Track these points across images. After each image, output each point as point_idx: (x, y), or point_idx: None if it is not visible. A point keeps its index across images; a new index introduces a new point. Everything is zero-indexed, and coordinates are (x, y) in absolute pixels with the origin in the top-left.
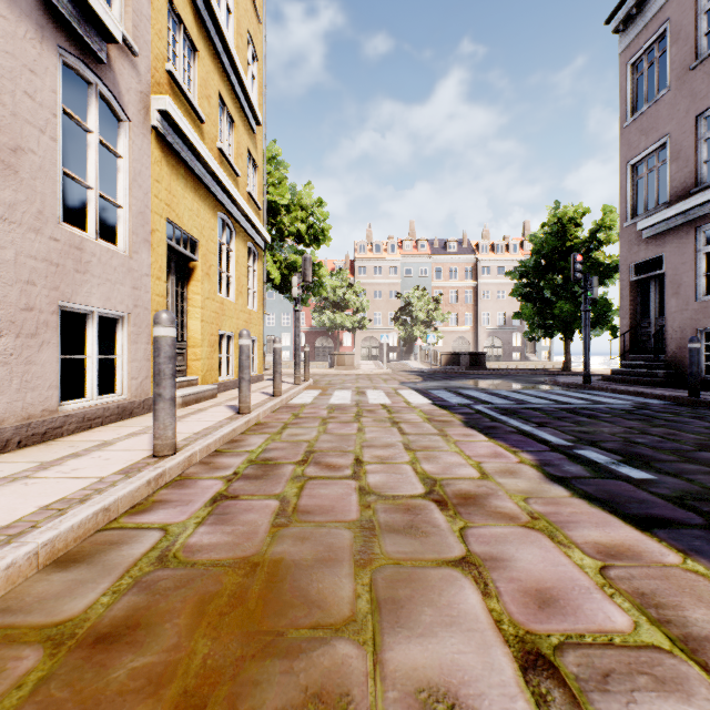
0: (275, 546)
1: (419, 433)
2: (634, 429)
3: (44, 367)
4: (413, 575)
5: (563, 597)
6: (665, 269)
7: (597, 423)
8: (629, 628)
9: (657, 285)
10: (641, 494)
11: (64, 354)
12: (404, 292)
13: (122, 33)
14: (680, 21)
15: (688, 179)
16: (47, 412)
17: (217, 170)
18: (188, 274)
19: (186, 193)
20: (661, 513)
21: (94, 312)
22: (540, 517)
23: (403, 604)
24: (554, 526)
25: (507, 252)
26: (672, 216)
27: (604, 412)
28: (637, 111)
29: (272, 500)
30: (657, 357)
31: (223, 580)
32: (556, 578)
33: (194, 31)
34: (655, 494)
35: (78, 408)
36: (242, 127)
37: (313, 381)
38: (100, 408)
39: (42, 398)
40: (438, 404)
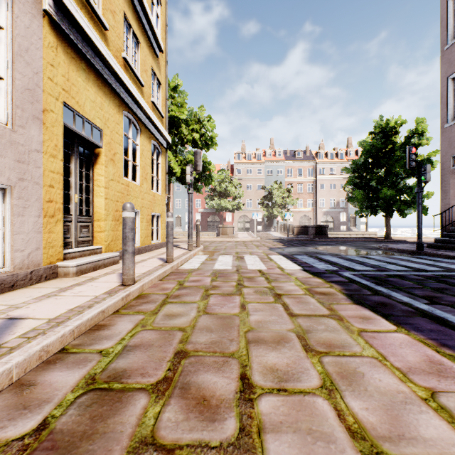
0: None
1: (309, 313)
2: None
3: None
4: None
5: None
6: None
7: None
8: None
9: None
10: None
11: None
12: (267, 185)
13: None
14: None
15: None
16: None
17: (119, 71)
18: (93, 159)
19: (88, 86)
20: None
21: None
22: None
23: None
24: None
25: (336, 158)
26: None
27: None
28: None
29: None
30: None
31: None
32: None
33: None
34: None
35: None
36: (147, 49)
37: (203, 246)
38: None
39: None
40: (309, 270)
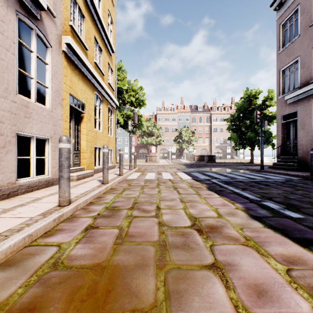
0: (115, 256)
1: (187, 193)
2: (287, 191)
3: (9, 162)
4: (187, 274)
5: (269, 289)
6: (297, 117)
7: (270, 188)
8: (310, 311)
9: (294, 125)
10: (299, 226)
11: (22, 156)
12: (178, 128)
13: (48, 6)
14: (305, 4)
15: (308, 76)
16: (10, 183)
17: (94, 72)
18: (80, 119)
19: (79, 82)
20: (311, 236)
21: (34, 136)
22: (250, 239)
23: (182, 294)
24: (258, 244)
25: (224, 110)
26: (301, 93)
27: (272, 183)
28: (284, 46)
29: (115, 229)
30: (294, 157)
31: (85, 278)
32: (264, 277)
33: (83, 8)
34: (305, 226)
35: (26, 182)
36: (105, 53)
37: (138, 168)
38: (37, 182)
39: (7, 177)
40: (195, 179)
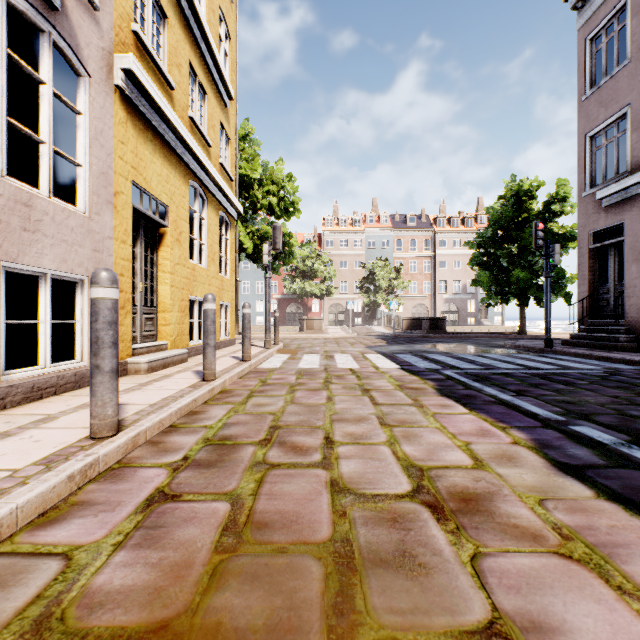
0: (213, 594)
1: (393, 403)
2: (621, 399)
3: None
4: None
5: None
6: (625, 236)
7: (577, 391)
8: None
9: (616, 252)
10: None
11: (26, 319)
12: (367, 262)
13: None
14: None
15: None
16: None
17: (187, 137)
18: (157, 240)
19: (155, 158)
20: None
21: (47, 274)
22: (573, 535)
23: None
24: (598, 553)
25: (462, 225)
26: (633, 184)
27: (578, 378)
28: (595, 84)
29: (221, 503)
30: (617, 322)
31: None
32: None
33: None
34: None
35: (26, 377)
36: (214, 99)
37: (283, 344)
38: (53, 377)
39: None
40: (407, 369)
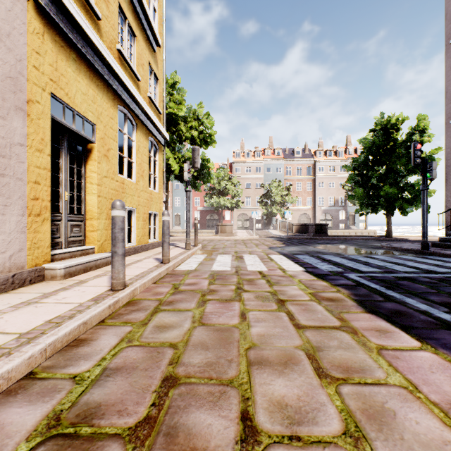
0: None
1: (317, 325)
2: None
3: None
4: None
5: None
6: None
7: None
8: None
9: None
10: None
11: None
12: (265, 183)
13: None
14: None
15: None
16: None
17: (113, 63)
18: (86, 154)
19: (79, 77)
20: None
21: None
22: None
23: None
24: None
25: (335, 156)
26: None
27: None
28: None
29: None
30: None
31: None
32: None
33: None
34: None
35: None
36: (143, 43)
37: (202, 245)
38: None
39: None
40: (312, 272)
